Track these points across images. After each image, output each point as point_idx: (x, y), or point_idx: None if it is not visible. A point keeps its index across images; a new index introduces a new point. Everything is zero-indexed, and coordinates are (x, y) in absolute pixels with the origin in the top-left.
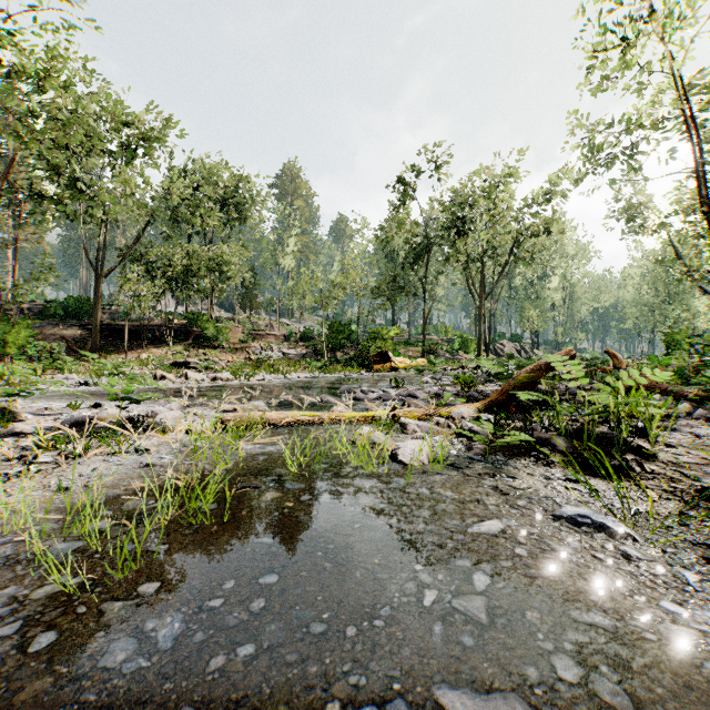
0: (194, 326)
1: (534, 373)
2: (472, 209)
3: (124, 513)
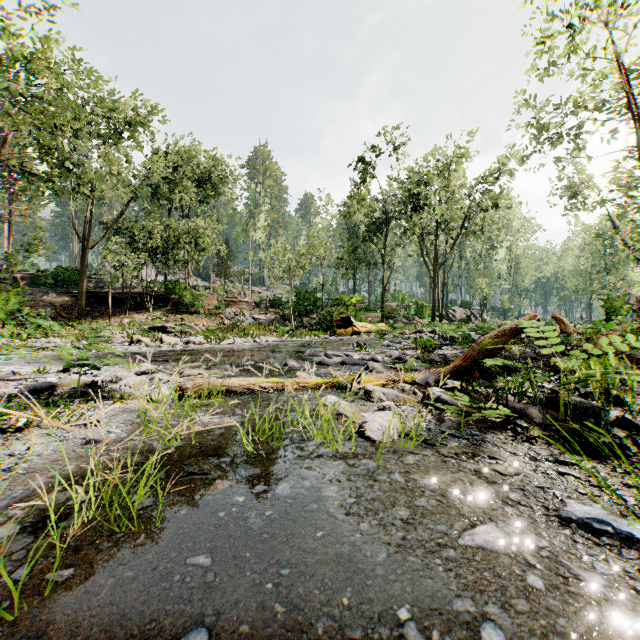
0: (173, 294)
1: (498, 338)
2: (426, 186)
3: (38, 512)
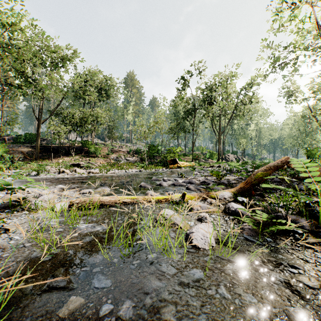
0: (85, 147)
1: (265, 171)
2: (215, 92)
3: None
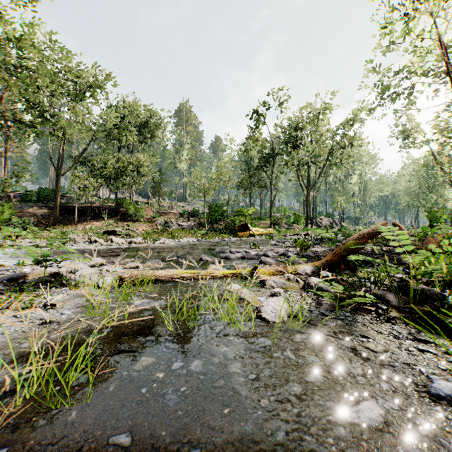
0: (121, 207)
1: (358, 240)
2: (302, 131)
3: None
